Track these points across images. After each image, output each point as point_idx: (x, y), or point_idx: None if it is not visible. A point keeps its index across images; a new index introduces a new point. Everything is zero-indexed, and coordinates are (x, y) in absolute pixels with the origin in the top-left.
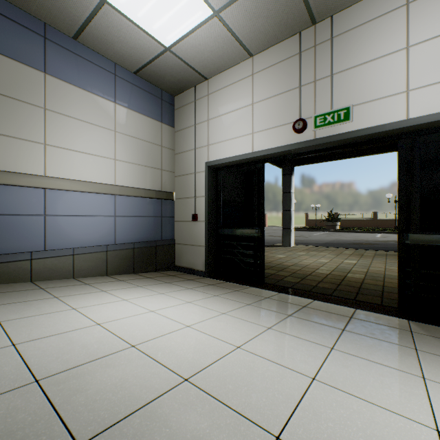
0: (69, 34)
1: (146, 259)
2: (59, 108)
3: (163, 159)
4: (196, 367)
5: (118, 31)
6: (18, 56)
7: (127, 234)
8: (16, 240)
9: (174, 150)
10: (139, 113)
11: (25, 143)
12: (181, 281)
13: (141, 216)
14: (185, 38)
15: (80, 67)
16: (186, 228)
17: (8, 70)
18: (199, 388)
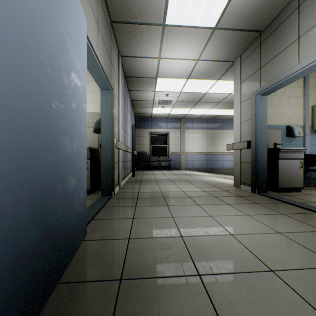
0: (226, 119)
1: None
2: (224, 136)
3: None
4: None
5: None
6: (218, 128)
7: None
8: (218, 165)
9: None
10: None
11: (219, 146)
12: None
13: None
14: None
15: (229, 125)
16: None
17: (216, 132)
18: None
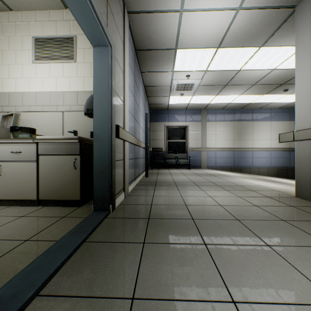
0: (258, 108)
1: (282, 173)
2: (255, 129)
3: None
4: None
5: (274, 104)
6: (247, 120)
7: (275, 164)
8: (246, 163)
9: None
10: (279, 121)
11: (248, 140)
12: None
13: (280, 157)
14: None
15: (260, 115)
16: None
17: (245, 124)
18: None
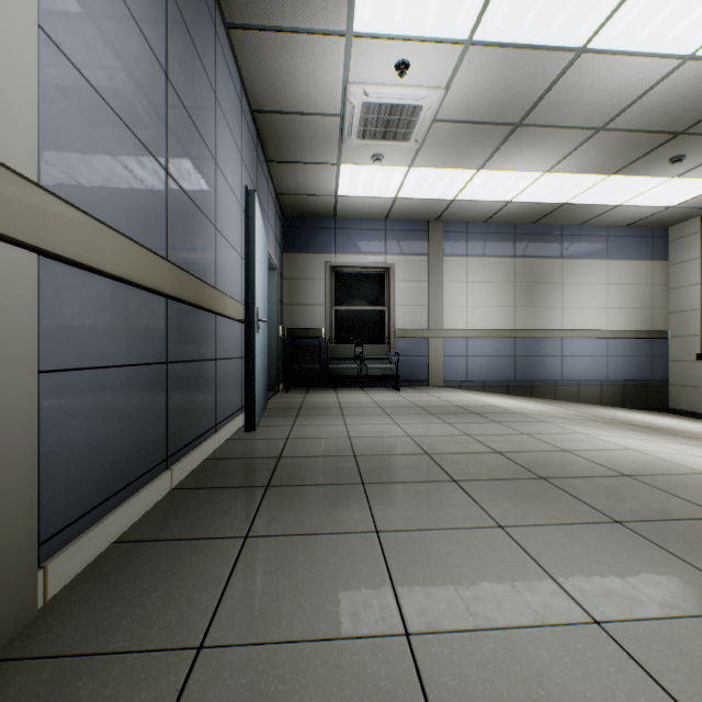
0: (576, 224)
1: (634, 397)
2: (568, 280)
3: (654, 297)
4: None
5: (621, 213)
6: (548, 255)
7: (617, 372)
8: (547, 372)
9: (667, 285)
10: (627, 261)
11: (551, 309)
12: (684, 418)
13: (630, 355)
14: (694, 198)
15: (581, 243)
16: (686, 369)
17: (543, 266)
18: None
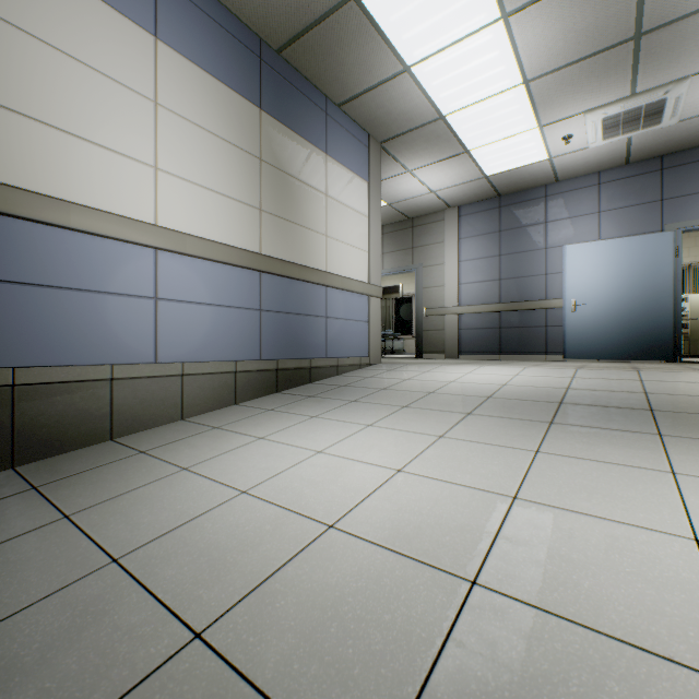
0: None
1: None
2: None
3: None
4: (691, 487)
5: None
6: None
7: None
8: None
9: None
10: None
11: None
12: None
13: None
14: None
15: None
16: None
17: None
18: (643, 467)
